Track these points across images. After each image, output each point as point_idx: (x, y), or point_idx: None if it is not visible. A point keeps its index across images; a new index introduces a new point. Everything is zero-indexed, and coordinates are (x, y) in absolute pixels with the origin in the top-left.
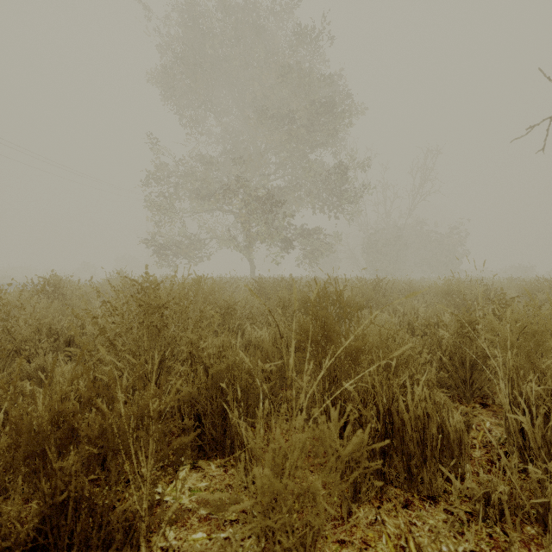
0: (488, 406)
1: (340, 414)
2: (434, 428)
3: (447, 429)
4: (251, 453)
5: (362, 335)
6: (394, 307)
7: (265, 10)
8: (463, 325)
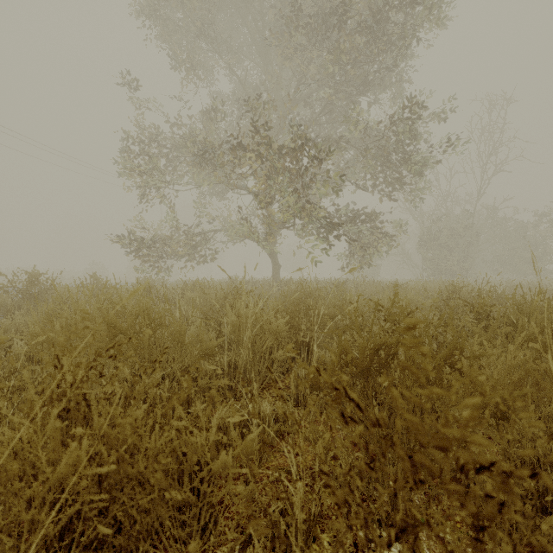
0: None
1: None
2: None
3: None
4: None
5: None
6: None
7: None
8: None
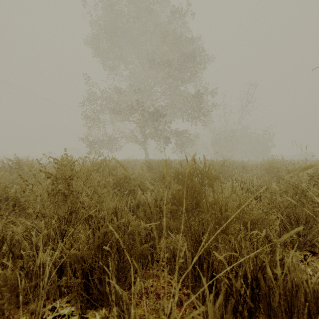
0: (316, 254)
1: (208, 272)
2: (301, 296)
3: (304, 288)
4: (128, 312)
5: (225, 202)
6: (236, 178)
7: (153, 0)
8: (297, 192)
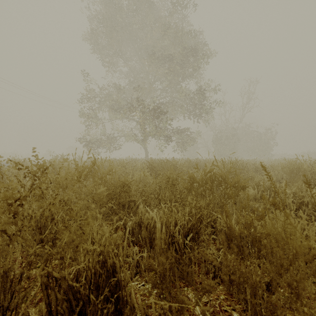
0: None
1: None
2: None
3: None
4: None
5: None
6: (256, 183)
7: None
8: None
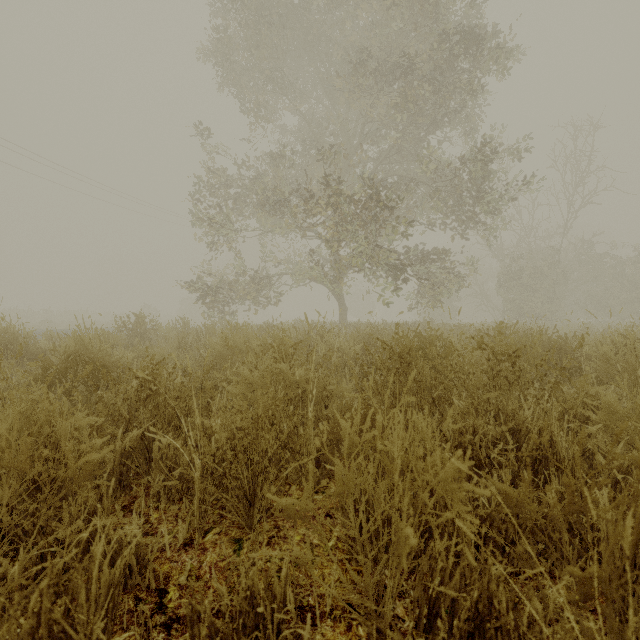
0: None
1: None
2: None
3: None
4: None
5: None
6: None
7: None
8: None
